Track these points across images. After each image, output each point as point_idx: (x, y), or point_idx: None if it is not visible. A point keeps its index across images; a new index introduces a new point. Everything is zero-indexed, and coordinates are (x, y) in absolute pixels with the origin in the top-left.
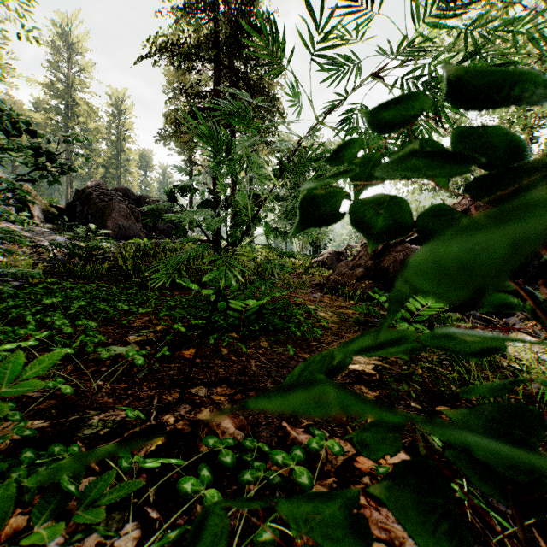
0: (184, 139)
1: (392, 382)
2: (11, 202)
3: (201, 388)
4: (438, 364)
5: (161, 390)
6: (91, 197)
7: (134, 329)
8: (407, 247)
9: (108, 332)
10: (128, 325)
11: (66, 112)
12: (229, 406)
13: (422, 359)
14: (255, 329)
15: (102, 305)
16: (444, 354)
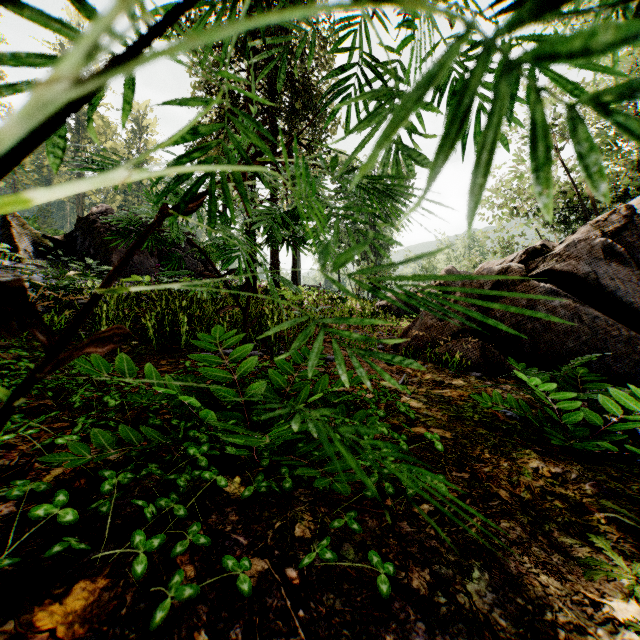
0: (211, 152)
1: None
2: None
3: None
4: None
5: None
6: (95, 226)
7: None
8: (531, 286)
9: None
10: None
11: (76, 128)
12: None
13: None
14: (283, 487)
15: None
16: None
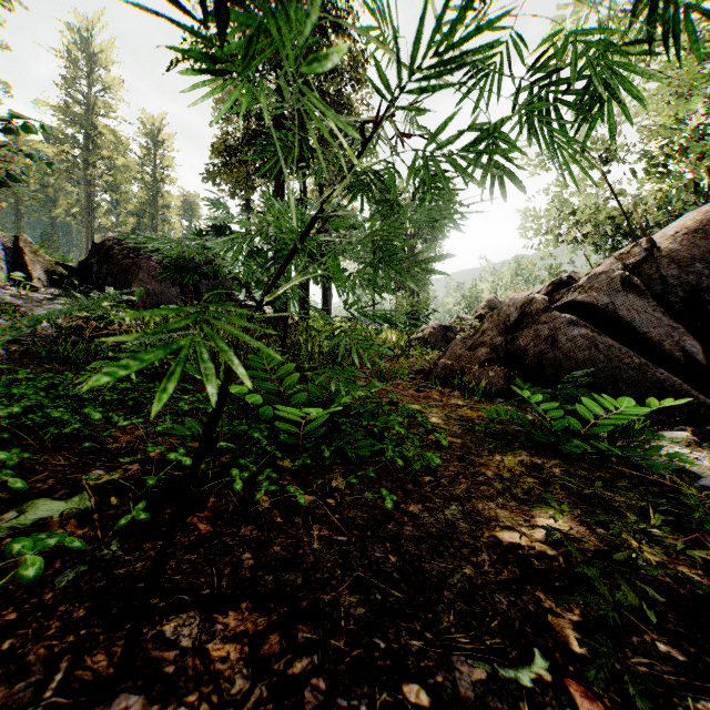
0: (236, 174)
1: (598, 580)
2: (2, 258)
3: (189, 618)
4: (662, 526)
5: (91, 629)
6: (112, 253)
7: (108, 455)
8: (554, 316)
9: (55, 464)
10: (101, 446)
11: (85, 144)
12: (244, 686)
13: (626, 512)
14: (324, 456)
15: (56, 412)
16: (668, 504)
